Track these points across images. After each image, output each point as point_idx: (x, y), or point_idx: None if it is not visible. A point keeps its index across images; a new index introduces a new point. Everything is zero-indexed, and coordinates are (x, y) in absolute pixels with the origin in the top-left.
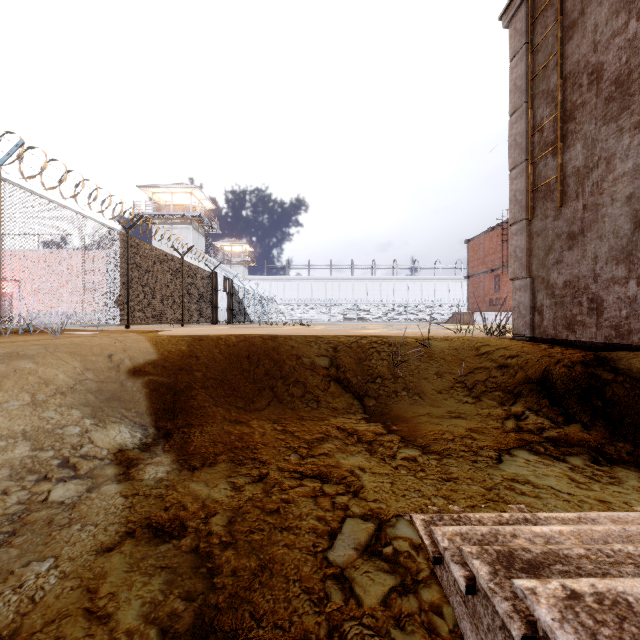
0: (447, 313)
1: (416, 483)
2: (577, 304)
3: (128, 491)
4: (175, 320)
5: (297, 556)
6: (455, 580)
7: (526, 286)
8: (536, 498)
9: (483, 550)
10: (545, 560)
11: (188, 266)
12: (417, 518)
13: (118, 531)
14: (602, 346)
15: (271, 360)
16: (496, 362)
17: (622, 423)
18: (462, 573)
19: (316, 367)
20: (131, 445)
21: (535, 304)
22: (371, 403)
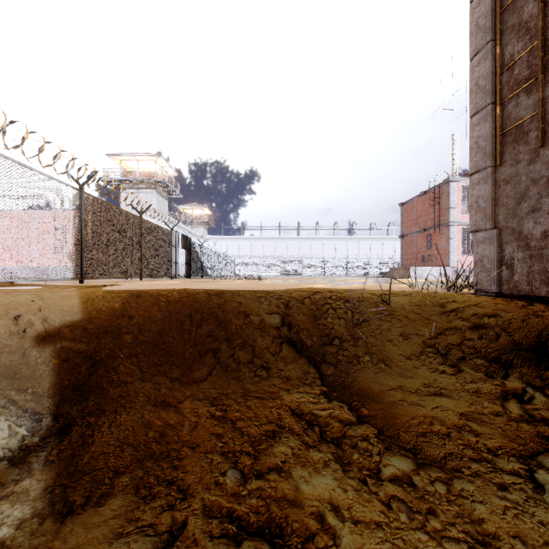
0: (381, 268)
1: None
2: None
3: None
4: (133, 274)
5: None
6: None
7: (492, 238)
8: None
9: None
10: None
11: (147, 224)
12: None
13: None
14: None
15: (215, 319)
16: (469, 322)
17: None
18: None
19: (266, 327)
20: (0, 453)
21: (502, 257)
22: (330, 371)
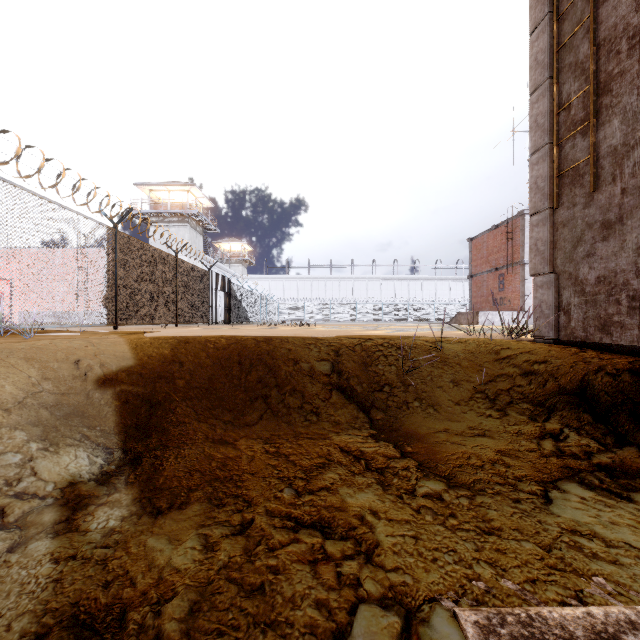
0: (448, 313)
1: (448, 539)
2: (614, 302)
3: (62, 552)
4: (168, 320)
5: None
6: None
7: (550, 283)
8: (616, 565)
9: None
10: None
11: (183, 264)
12: (467, 620)
13: (24, 632)
14: None
15: (265, 366)
16: (520, 368)
17: None
18: None
19: (316, 373)
20: (87, 475)
21: (560, 303)
22: (379, 416)
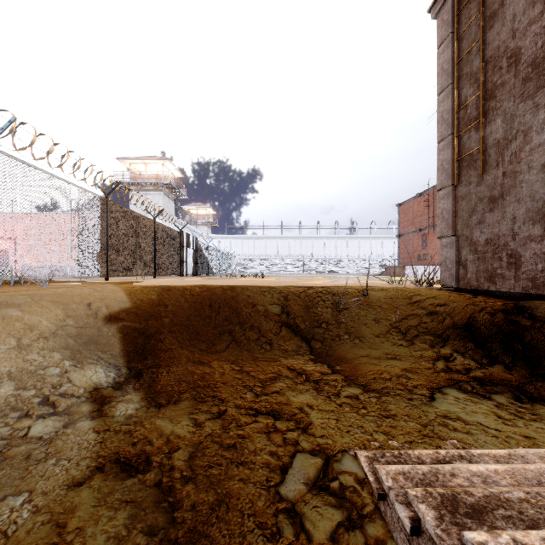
0: (381, 266)
1: (359, 420)
2: (497, 259)
3: (100, 427)
4: (148, 273)
5: (251, 491)
6: (399, 518)
7: (452, 243)
8: (467, 434)
9: (427, 493)
10: (488, 504)
11: (159, 226)
12: (361, 455)
13: (89, 466)
14: (520, 296)
15: (230, 308)
16: (426, 310)
17: (540, 364)
18: (407, 514)
19: (269, 314)
20: (105, 384)
21: (460, 259)
22: (317, 346)
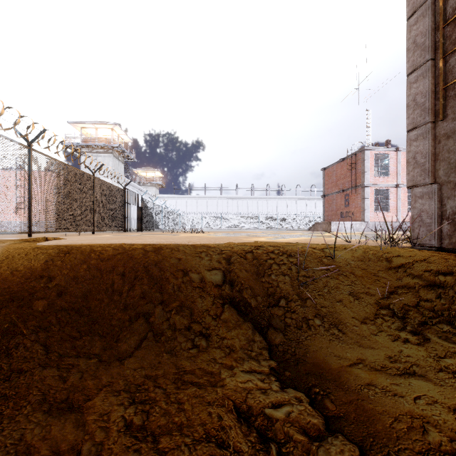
0: (305, 223)
1: None
2: None
3: None
4: (86, 228)
5: None
6: None
7: (432, 193)
8: None
9: None
10: None
11: (99, 182)
12: None
13: None
14: None
15: (150, 279)
16: (422, 280)
17: None
18: None
19: (206, 286)
20: None
21: (443, 212)
22: (278, 339)
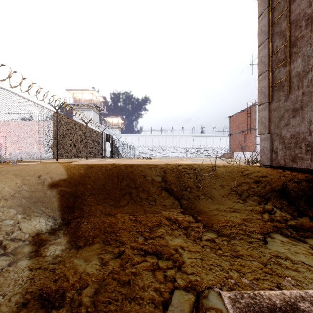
0: (219, 153)
1: (217, 259)
2: (298, 147)
3: (34, 266)
4: (82, 156)
5: None
6: None
7: (268, 138)
8: (297, 272)
9: None
10: None
11: (89, 129)
12: (225, 296)
13: (17, 302)
14: None
15: (130, 178)
16: (253, 179)
17: None
18: None
19: (154, 182)
20: (44, 230)
21: (273, 148)
22: (185, 202)
